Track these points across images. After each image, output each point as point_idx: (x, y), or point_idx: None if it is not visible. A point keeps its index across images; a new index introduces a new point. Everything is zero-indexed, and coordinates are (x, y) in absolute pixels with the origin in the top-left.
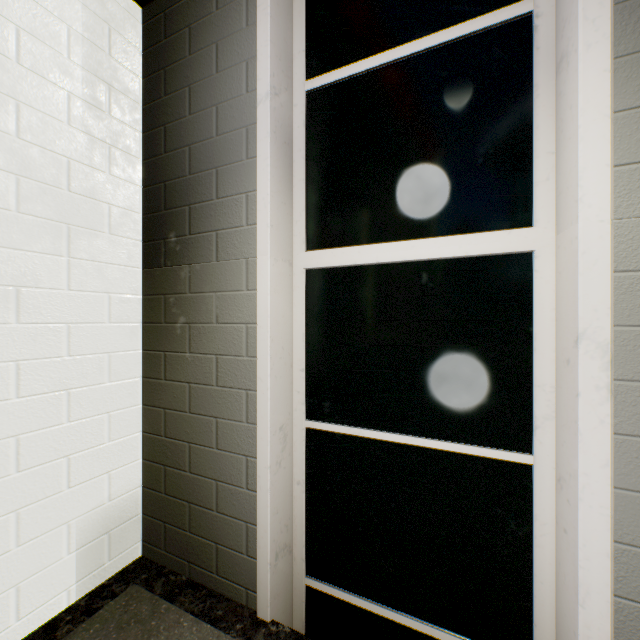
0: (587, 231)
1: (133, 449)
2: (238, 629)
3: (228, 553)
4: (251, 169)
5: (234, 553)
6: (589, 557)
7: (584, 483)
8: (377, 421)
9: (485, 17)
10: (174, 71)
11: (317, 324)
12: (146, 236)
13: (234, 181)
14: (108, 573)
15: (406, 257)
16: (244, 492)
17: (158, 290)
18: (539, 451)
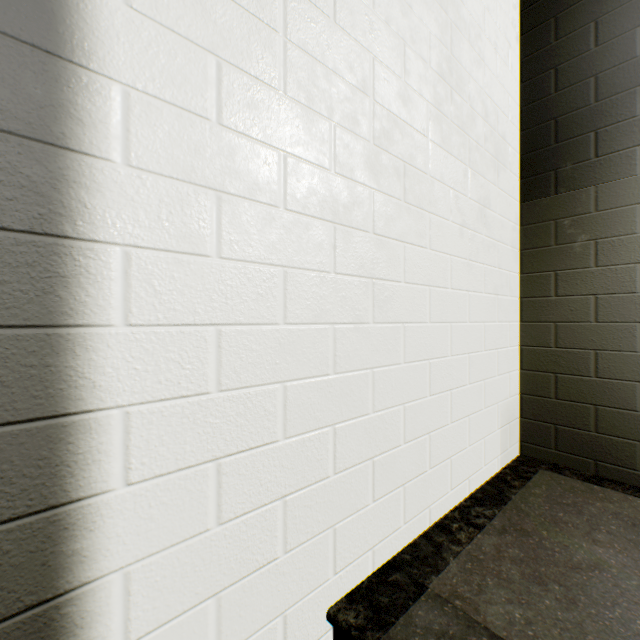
0: None
1: (516, 359)
2: None
3: None
4: None
5: None
6: None
7: None
8: None
9: None
10: (569, 14)
11: None
12: (526, 173)
13: None
14: (508, 458)
15: None
16: None
17: (544, 217)
18: None
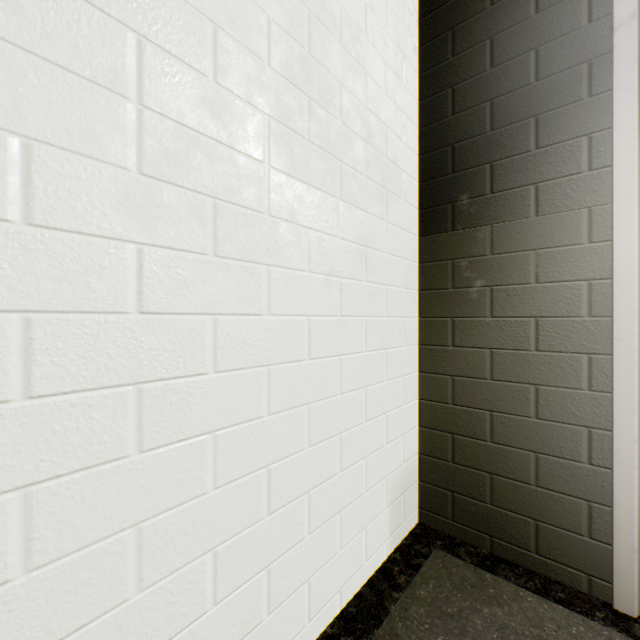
0: None
1: (413, 415)
2: (601, 617)
3: (555, 532)
4: (596, 107)
5: (565, 533)
6: None
7: None
8: None
9: None
10: (466, 28)
11: None
12: (424, 203)
13: (565, 125)
14: (402, 533)
15: None
16: (583, 467)
17: (442, 256)
18: None
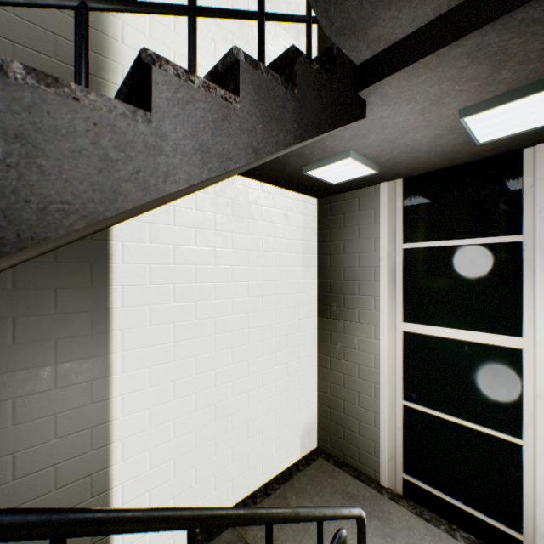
0: (540, 355)
1: (315, 398)
2: (373, 486)
3: (364, 453)
4: (376, 286)
5: (367, 454)
6: (541, 487)
7: (538, 456)
8: (441, 408)
9: (497, 238)
10: (335, 232)
11: (408, 357)
12: (320, 302)
13: (367, 289)
14: (308, 450)
15: (456, 337)
16: (373, 428)
17: (326, 328)
18: (525, 439)
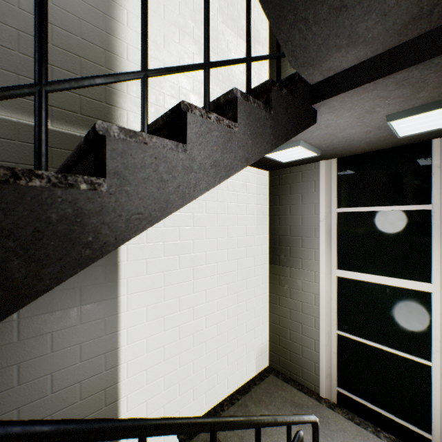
0: None
1: (266, 327)
2: (314, 397)
3: (306, 371)
4: (316, 241)
5: (309, 372)
6: None
7: None
8: (367, 337)
9: (412, 206)
10: (283, 198)
11: (341, 296)
12: (270, 252)
13: (309, 243)
14: (261, 368)
15: (379, 282)
16: (313, 352)
17: (275, 273)
18: (434, 362)
